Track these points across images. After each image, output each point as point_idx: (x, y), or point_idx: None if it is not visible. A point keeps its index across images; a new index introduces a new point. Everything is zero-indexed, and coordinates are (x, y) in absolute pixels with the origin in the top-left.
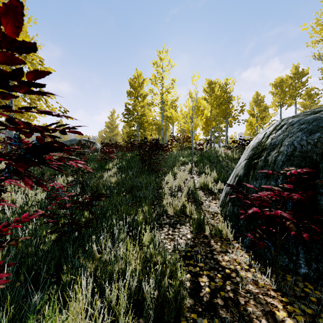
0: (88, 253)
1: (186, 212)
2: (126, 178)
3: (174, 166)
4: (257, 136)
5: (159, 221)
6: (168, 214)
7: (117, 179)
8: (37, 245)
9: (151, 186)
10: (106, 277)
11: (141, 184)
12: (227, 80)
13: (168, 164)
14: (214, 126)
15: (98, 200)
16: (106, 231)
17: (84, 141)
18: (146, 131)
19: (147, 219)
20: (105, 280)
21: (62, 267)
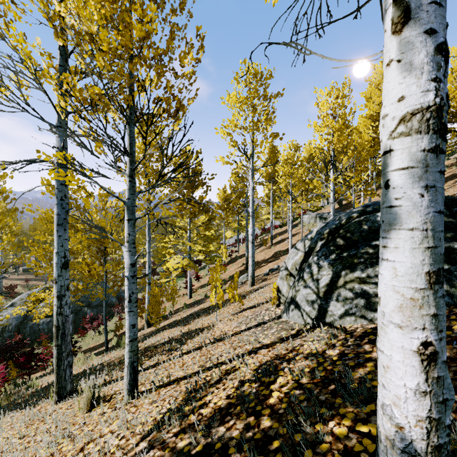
0: None
1: None
2: None
3: None
4: None
5: None
6: None
7: None
8: None
9: None
10: None
11: None
12: None
13: None
14: None
15: None
16: None
17: None
18: None
19: None
20: None
21: None
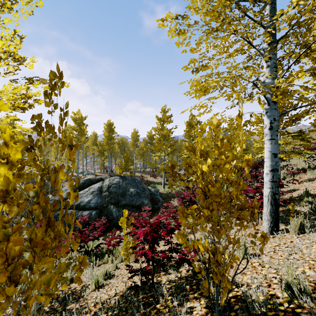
0: None
1: None
2: None
3: None
4: None
5: None
6: None
7: None
8: None
9: None
10: None
11: None
12: None
13: None
14: None
15: None
16: None
17: None
18: None
19: None
20: None
21: None
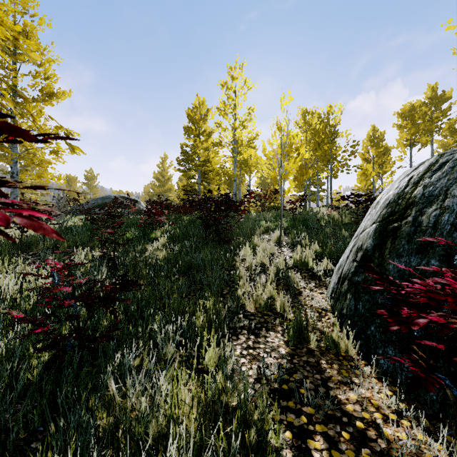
0: (107, 386)
1: (276, 308)
2: (181, 252)
3: (253, 234)
4: (391, 184)
5: (231, 323)
6: (247, 310)
7: (167, 254)
8: (14, 373)
9: (219, 265)
10: (132, 446)
11: (202, 262)
12: (331, 107)
13: (244, 232)
14: (309, 178)
15: (126, 291)
16: (144, 342)
17: (122, 198)
18: (211, 185)
19: (212, 320)
20: (130, 453)
21: (57, 414)
